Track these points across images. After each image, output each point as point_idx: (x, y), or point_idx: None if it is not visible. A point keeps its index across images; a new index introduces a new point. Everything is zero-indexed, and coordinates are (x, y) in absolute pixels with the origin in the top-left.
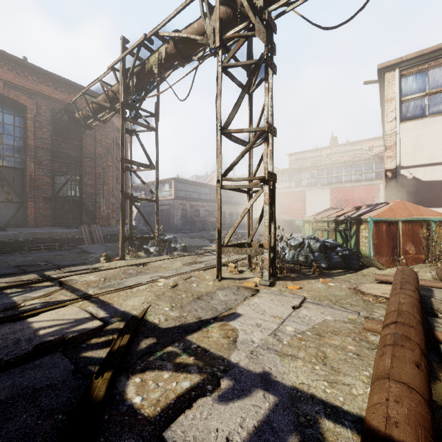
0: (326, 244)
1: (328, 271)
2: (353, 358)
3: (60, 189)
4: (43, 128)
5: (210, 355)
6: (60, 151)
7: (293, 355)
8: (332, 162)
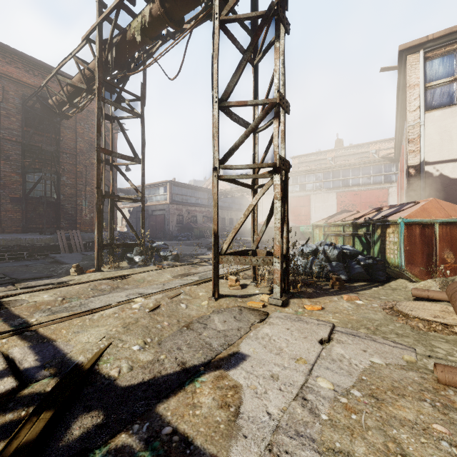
0: (344, 251)
1: (348, 283)
2: (455, 455)
3: (32, 189)
4: (11, 117)
5: (193, 454)
6: (32, 145)
7: (344, 451)
8: (339, 164)
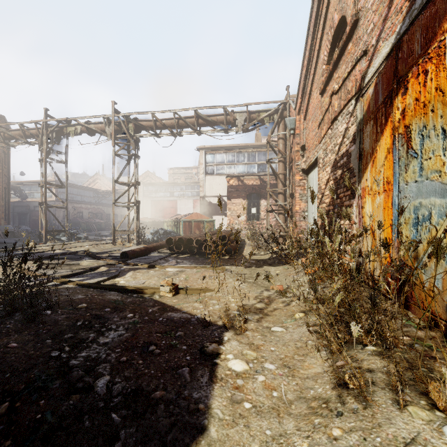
0: (167, 231)
1: None
2: None
3: None
4: None
5: (115, 253)
6: None
7: None
8: (194, 181)
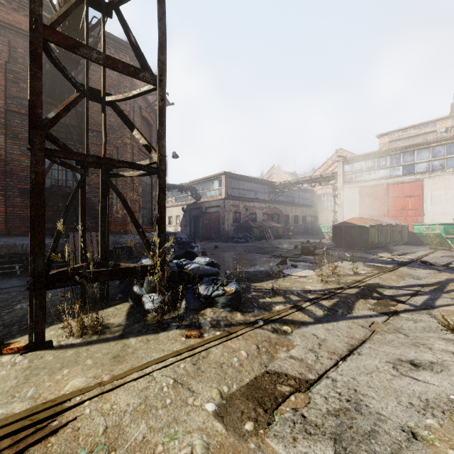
0: None
1: None
2: None
3: None
4: (21, 83)
5: None
6: None
7: None
8: None
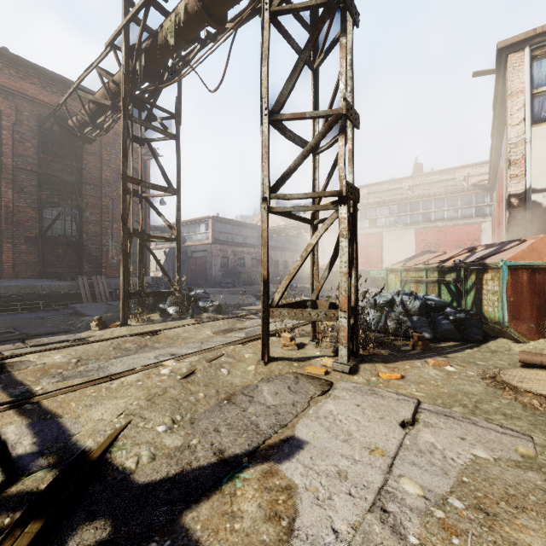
0: (428, 302)
1: (434, 343)
2: None
3: (49, 226)
4: (26, 142)
5: None
6: (50, 174)
7: None
8: (418, 195)
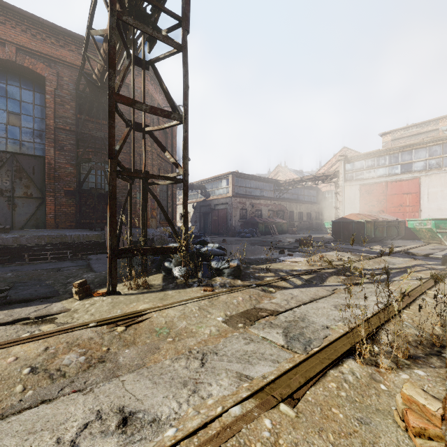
0: None
1: None
2: None
3: (83, 180)
4: (66, 105)
5: None
6: (86, 133)
7: None
8: None
